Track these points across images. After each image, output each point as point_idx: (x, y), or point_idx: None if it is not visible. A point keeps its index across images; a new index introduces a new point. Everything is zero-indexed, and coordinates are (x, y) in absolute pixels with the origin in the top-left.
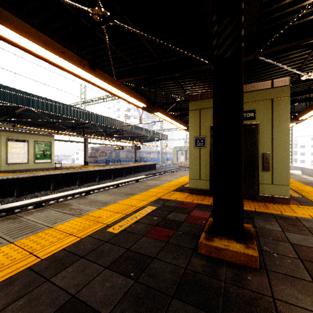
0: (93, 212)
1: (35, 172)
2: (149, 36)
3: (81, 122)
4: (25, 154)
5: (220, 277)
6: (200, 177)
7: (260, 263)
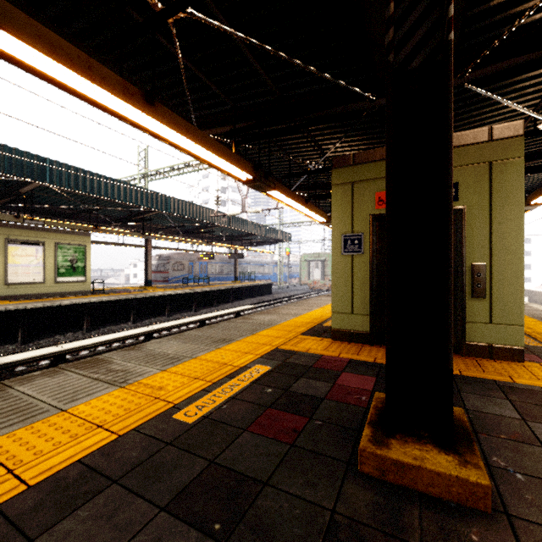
0: (150, 376)
1: (56, 299)
2: (257, 43)
3: (140, 210)
4: (38, 267)
5: (410, 534)
6: (352, 309)
7: (493, 497)
